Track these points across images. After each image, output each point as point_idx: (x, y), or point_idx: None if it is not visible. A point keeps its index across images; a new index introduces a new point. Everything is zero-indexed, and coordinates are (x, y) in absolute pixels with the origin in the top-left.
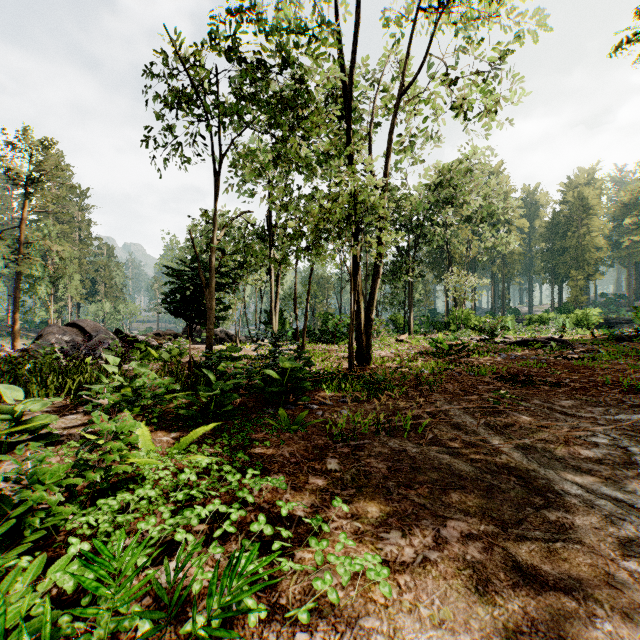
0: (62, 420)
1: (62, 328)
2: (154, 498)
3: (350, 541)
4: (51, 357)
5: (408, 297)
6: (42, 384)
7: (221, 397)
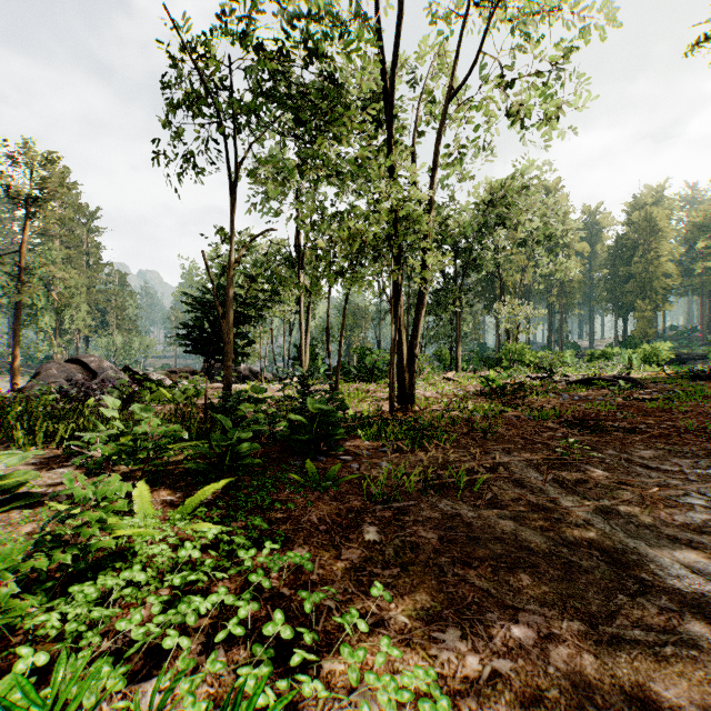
0: (49, 475)
1: (63, 365)
2: (145, 581)
3: (395, 650)
4: (47, 398)
5: (455, 330)
6: (32, 430)
7: (238, 447)
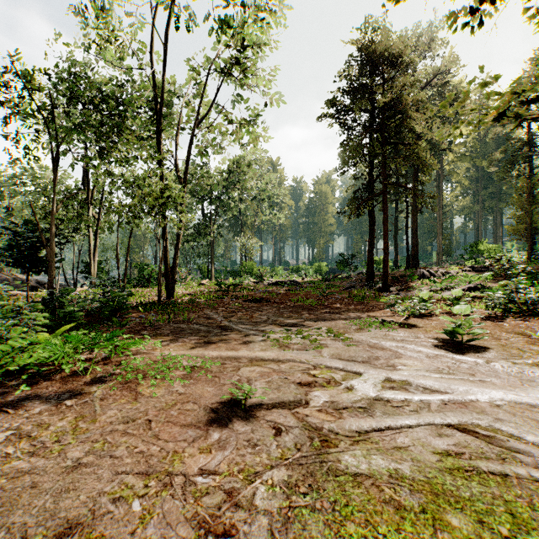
0: None
1: None
2: None
3: (150, 340)
4: None
5: (210, 252)
6: None
7: (72, 314)
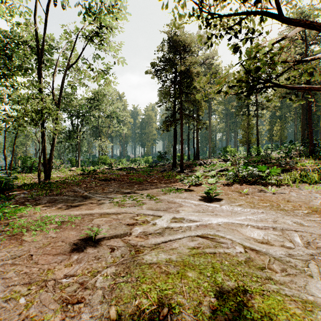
0: None
1: None
2: None
3: (32, 207)
4: None
5: (77, 149)
6: None
7: None
